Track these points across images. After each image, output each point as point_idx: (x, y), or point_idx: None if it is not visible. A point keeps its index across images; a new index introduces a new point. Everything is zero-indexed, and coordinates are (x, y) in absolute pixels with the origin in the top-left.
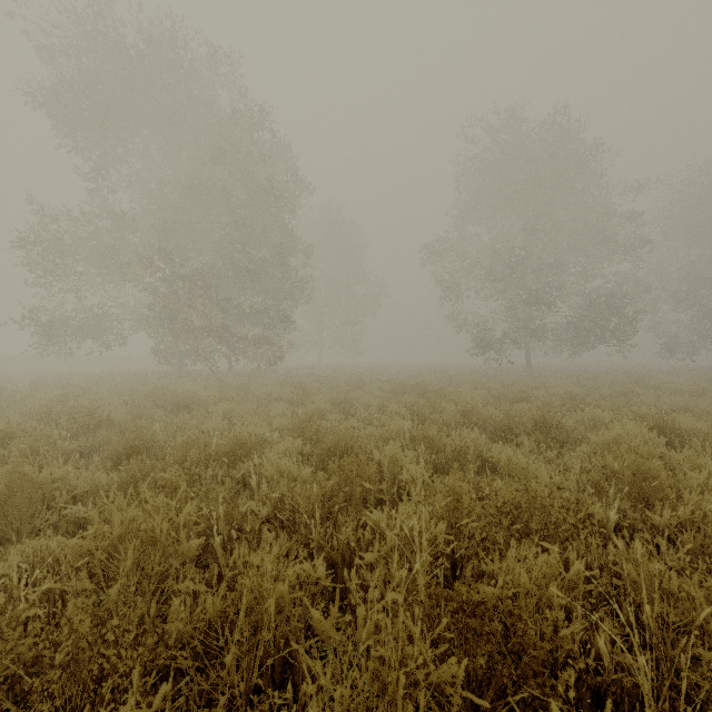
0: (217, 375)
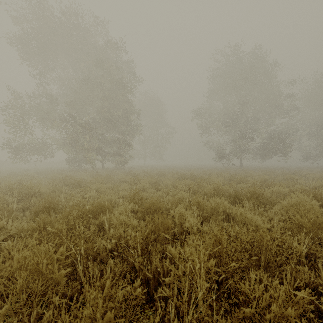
0: (96, 170)
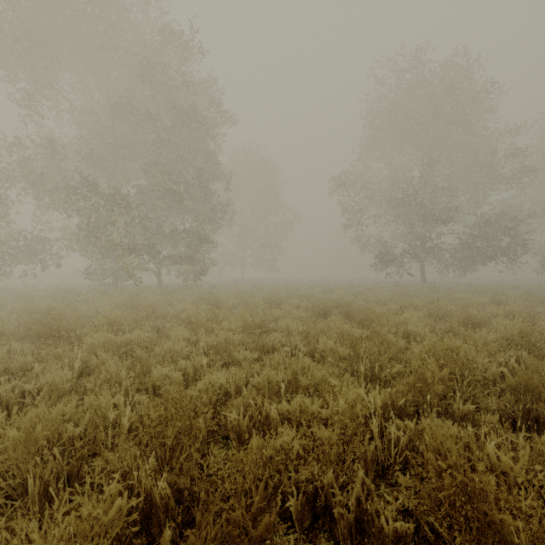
0: (143, 290)
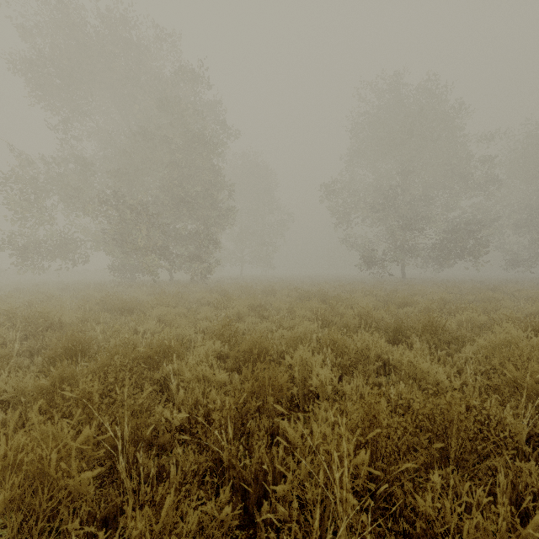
0: (160, 284)
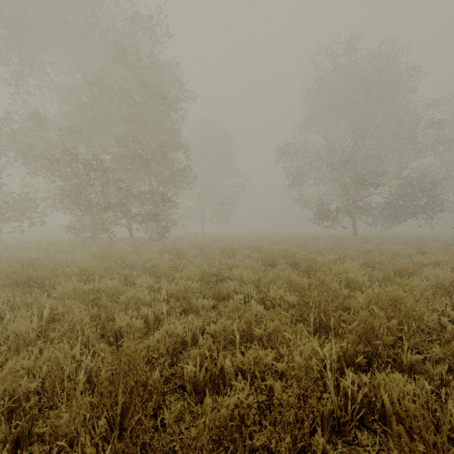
0: (116, 242)
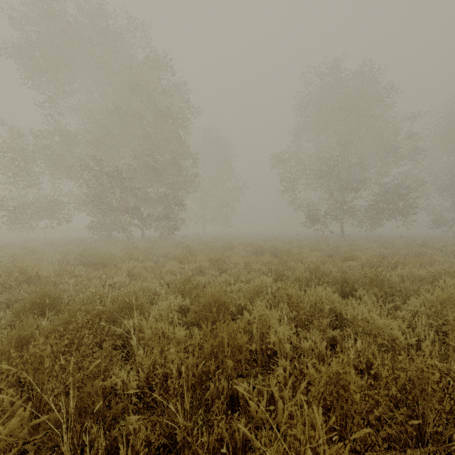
0: (133, 240)
